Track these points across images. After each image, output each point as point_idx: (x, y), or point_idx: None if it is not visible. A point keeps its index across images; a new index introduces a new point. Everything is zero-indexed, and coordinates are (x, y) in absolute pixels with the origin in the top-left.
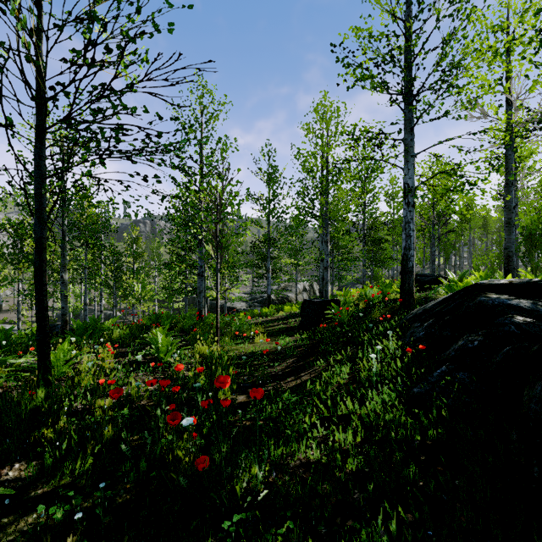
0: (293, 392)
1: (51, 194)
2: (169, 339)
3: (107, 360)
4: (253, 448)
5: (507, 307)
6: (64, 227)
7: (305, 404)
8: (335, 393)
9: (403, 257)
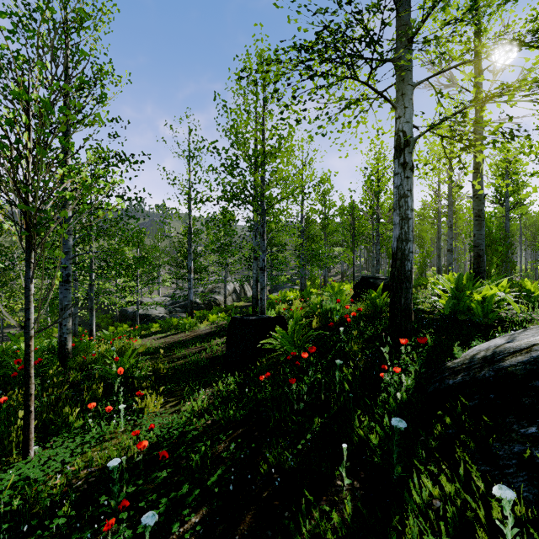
0: None
1: None
2: None
3: None
4: None
5: None
6: None
7: None
8: None
9: (396, 254)
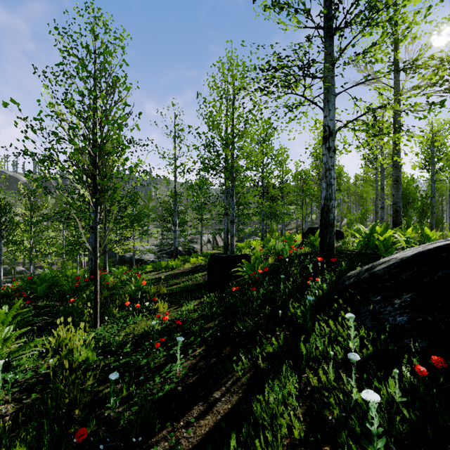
0: None
1: None
2: (0, 332)
3: None
4: None
5: None
6: None
7: None
8: None
9: (323, 209)
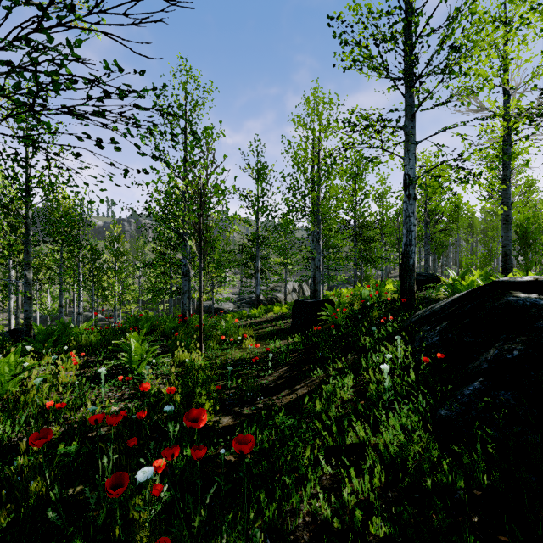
0: (288, 411)
1: (11, 182)
2: (144, 346)
3: (70, 371)
4: (238, 527)
5: (542, 309)
6: (28, 220)
7: (304, 429)
8: (340, 413)
9: (404, 254)
